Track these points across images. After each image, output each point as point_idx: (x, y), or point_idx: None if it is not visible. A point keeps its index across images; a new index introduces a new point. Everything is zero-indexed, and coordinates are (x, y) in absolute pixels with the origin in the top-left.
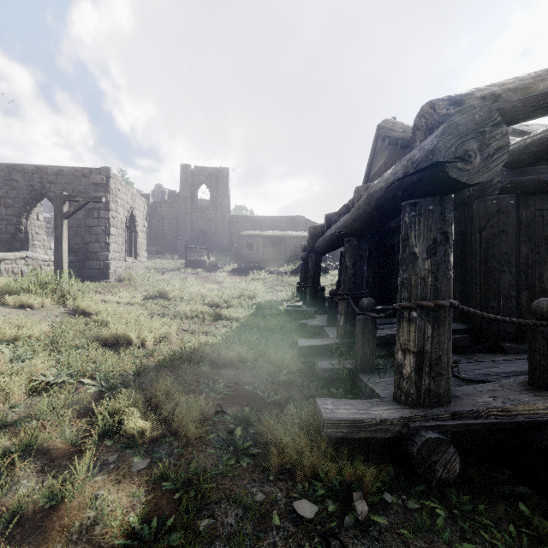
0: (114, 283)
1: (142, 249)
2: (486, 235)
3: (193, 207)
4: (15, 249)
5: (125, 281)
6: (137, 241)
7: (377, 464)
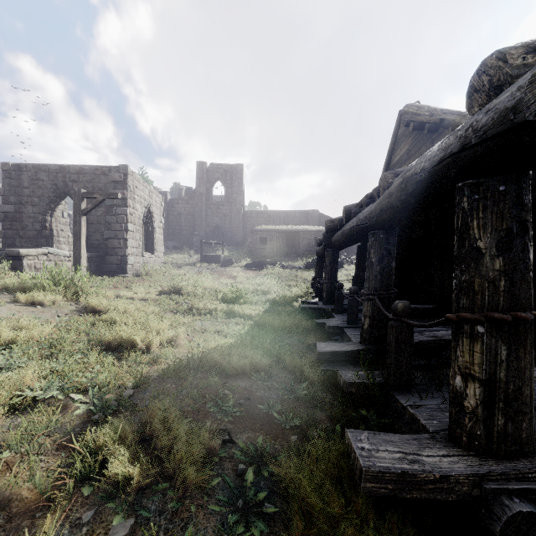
0: (131, 278)
1: (159, 244)
2: None
3: (208, 203)
4: (41, 245)
5: (142, 276)
6: (154, 236)
7: None
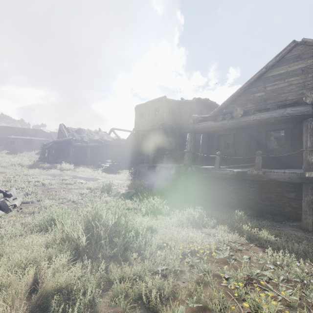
0: None
1: None
2: (65, 149)
3: None
4: None
5: None
6: None
7: (46, 162)
